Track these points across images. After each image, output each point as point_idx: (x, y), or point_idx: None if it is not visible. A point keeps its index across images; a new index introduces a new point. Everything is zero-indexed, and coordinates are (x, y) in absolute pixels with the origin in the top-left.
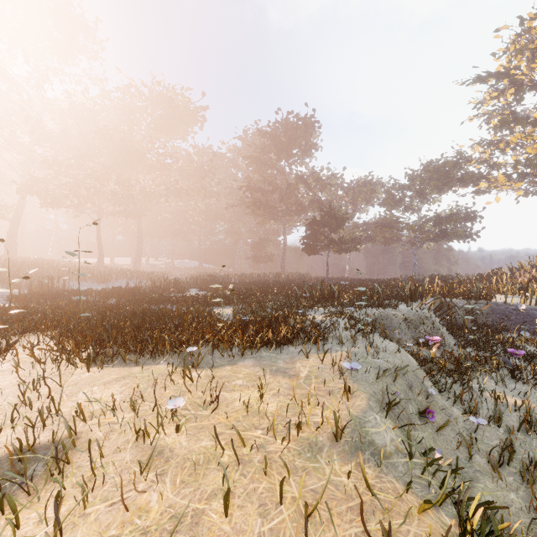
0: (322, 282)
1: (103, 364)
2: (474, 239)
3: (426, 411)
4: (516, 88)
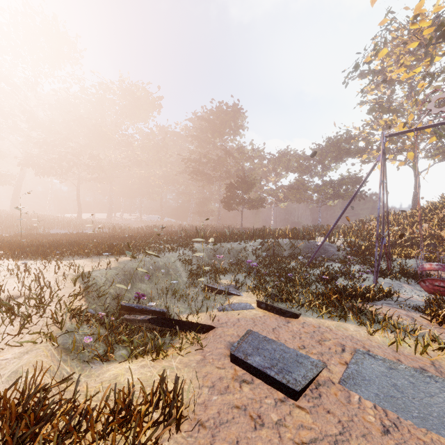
0: (196, 227)
1: (21, 260)
2: (363, 198)
3: (146, 275)
4: (388, 82)
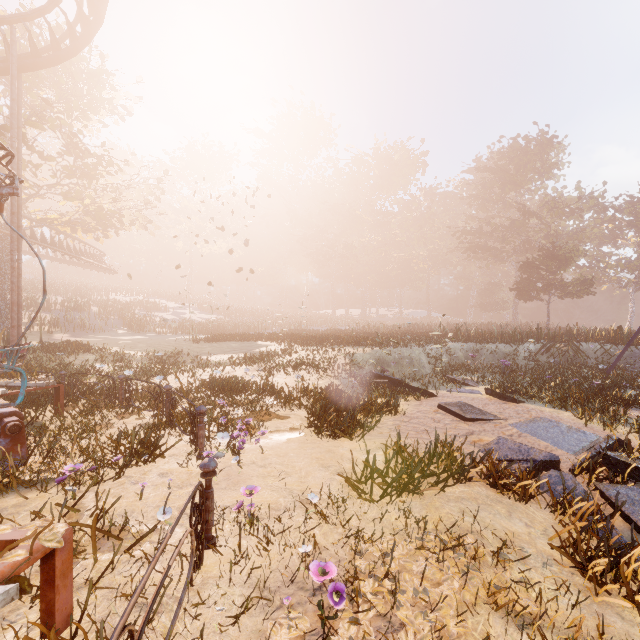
0: (456, 325)
1: (306, 346)
2: None
3: (392, 362)
4: None
